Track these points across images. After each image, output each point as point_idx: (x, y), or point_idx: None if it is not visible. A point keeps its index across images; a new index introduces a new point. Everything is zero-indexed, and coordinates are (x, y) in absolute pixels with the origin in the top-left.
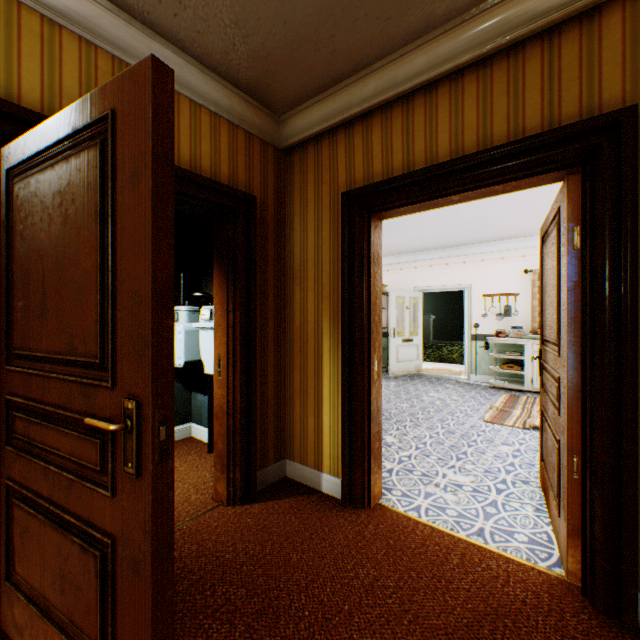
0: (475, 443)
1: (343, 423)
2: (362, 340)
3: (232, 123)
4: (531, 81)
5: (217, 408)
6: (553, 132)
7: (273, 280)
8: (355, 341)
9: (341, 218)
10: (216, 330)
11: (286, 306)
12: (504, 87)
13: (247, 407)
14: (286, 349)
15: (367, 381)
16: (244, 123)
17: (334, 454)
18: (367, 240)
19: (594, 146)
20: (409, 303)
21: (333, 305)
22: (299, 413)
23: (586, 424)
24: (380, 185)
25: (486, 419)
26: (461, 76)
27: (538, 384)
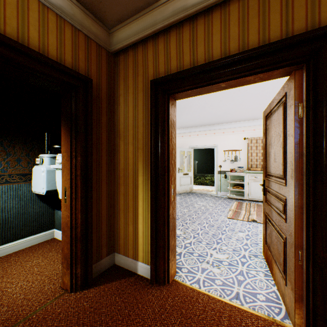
0: (225, 232)
1: (151, 230)
2: (164, 176)
3: (74, 27)
4: (274, 7)
5: (64, 224)
6: (290, 38)
7: (106, 137)
8: (159, 177)
9: (150, 97)
10: (63, 170)
11: (115, 154)
12: (256, 11)
13: (86, 222)
14: (115, 182)
15: (167, 202)
16: (84, 29)
17: (146, 249)
18: (167, 112)
19: (316, 48)
20: (186, 154)
21: (145, 153)
22: (123, 223)
23: (309, 231)
24: (175, 75)
25: (229, 217)
26: (228, 4)
27: (251, 196)
